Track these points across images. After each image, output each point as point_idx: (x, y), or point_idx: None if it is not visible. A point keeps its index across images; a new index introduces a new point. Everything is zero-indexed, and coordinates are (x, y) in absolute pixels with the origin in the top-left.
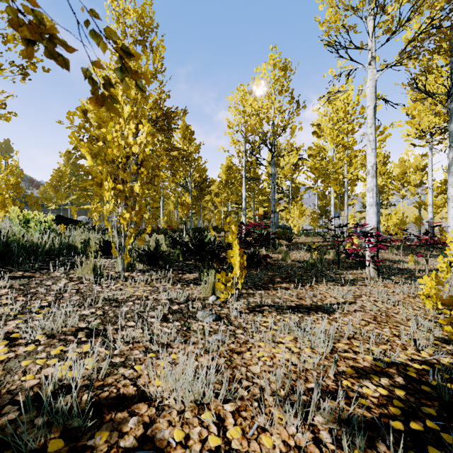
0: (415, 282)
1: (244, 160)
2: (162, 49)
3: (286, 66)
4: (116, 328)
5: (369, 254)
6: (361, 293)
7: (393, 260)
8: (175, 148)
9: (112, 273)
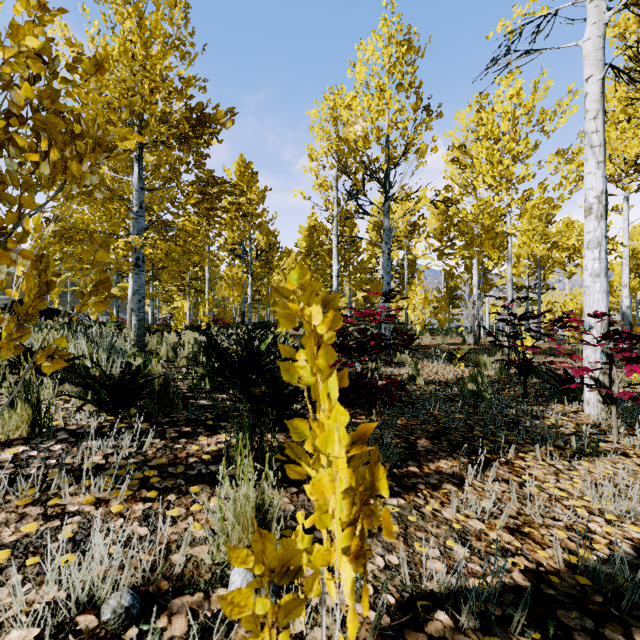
0: None
1: (336, 212)
2: None
3: (410, 39)
4: None
5: (591, 374)
6: None
7: None
8: (214, 180)
9: None
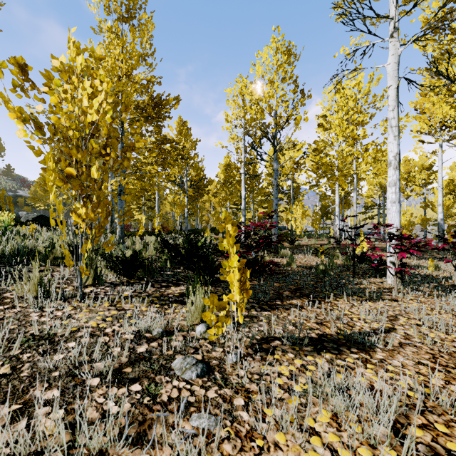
0: (452, 295)
1: (243, 157)
2: (150, 26)
3: (290, 50)
4: (15, 409)
5: (391, 260)
6: (394, 312)
7: (408, 265)
8: (166, 140)
9: (70, 289)
